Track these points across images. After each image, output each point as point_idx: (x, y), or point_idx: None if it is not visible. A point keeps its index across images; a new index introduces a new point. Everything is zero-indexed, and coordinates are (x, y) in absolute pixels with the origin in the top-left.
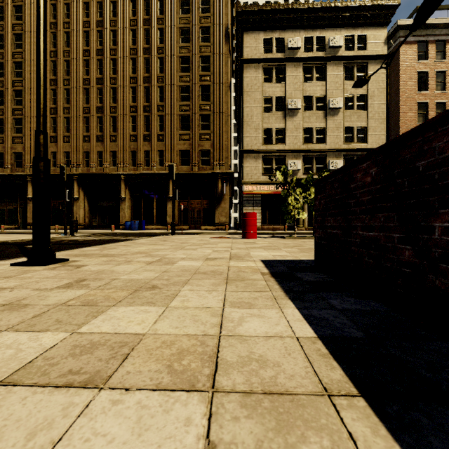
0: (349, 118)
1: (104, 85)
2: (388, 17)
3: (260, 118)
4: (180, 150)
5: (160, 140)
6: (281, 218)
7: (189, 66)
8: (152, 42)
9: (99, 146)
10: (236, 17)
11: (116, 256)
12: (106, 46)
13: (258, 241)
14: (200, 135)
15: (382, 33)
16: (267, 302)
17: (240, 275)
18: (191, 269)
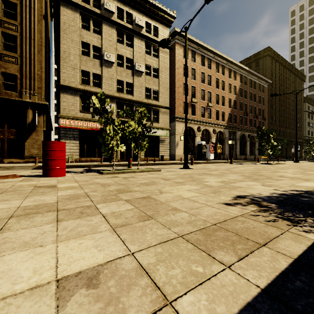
0: (148, 81)
1: None
2: (170, 22)
3: (78, 59)
4: None
5: None
6: (98, 151)
7: None
8: None
9: None
10: None
11: None
12: None
13: (63, 182)
14: (3, 54)
15: (166, 31)
16: None
17: None
18: None
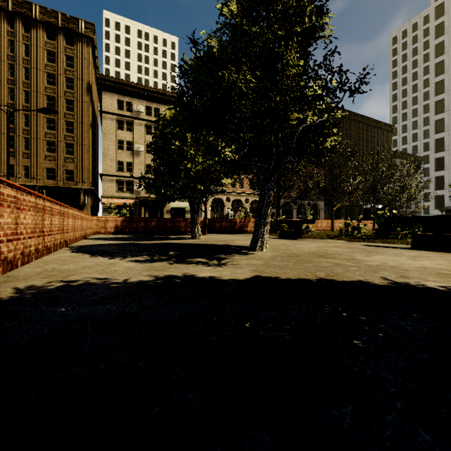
0: None
1: None
2: None
3: (115, 153)
4: (46, 167)
5: (25, 157)
6: None
7: (54, 104)
8: (17, 76)
9: None
10: (96, 79)
11: None
12: None
13: None
14: (65, 158)
15: None
16: None
17: None
18: None
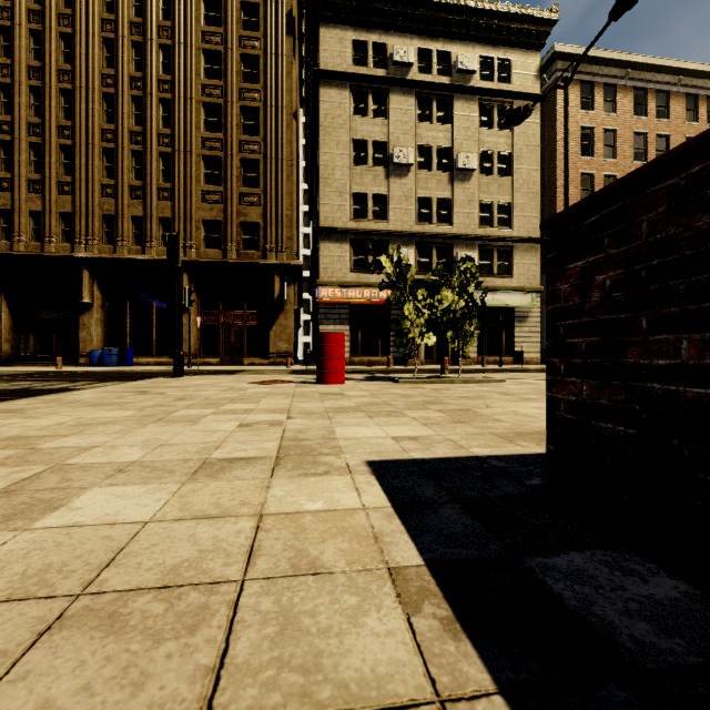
0: (487, 187)
1: (46, 81)
2: (541, 38)
3: (348, 175)
4: (204, 220)
5: (163, 199)
6: (382, 345)
7: (220, 70)
8: (148, 13)
9: (35, 200)
10: None
11: None
12: (50, 6)
13: (348, 390)
14: (242, 195)
15: (532, 60)
16: None
17: (299, 622)
18: (77, 568)
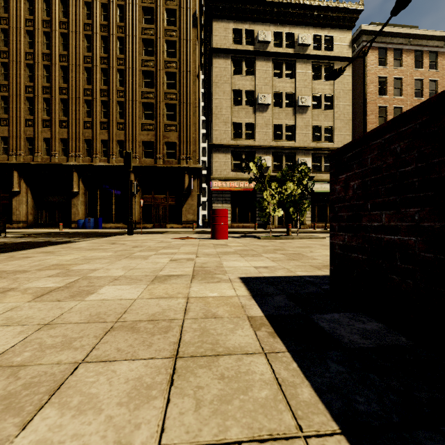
0: (317, 117)
1: (52, 62)
2: (352, 21)
3: (230, 112)
4: (143, 141)
5: (120, 129)
6: (251, 216)
7: (153, 50)
8: (111, 19)
9: (46, 132)
10: (205, 2)
11: (1, 276)
12: (55, 17)
13: (230, 243)
14: (166, 125)
15: (347, 36)
16: None
17: (209, 331)
18: (112, 313)
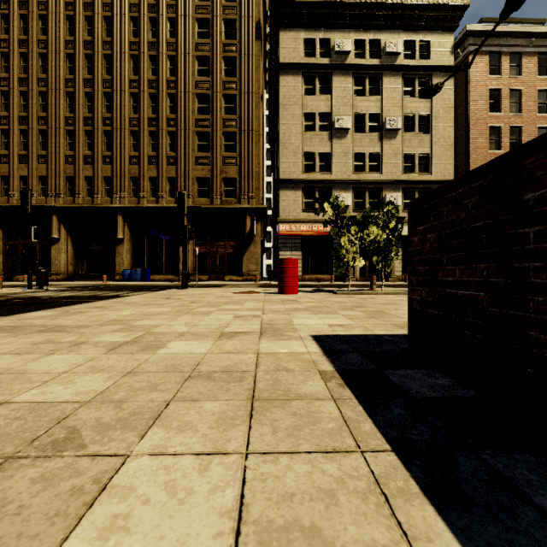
0: (409, 142)
1: (95, 88)
2: (455, 21)
3: (300, 139)
4: (197, 177)
5: (170, 164)
6: (327, 266)
7: (208, 69)
8: (160, 35)
9: (88, 169)
10: (270, 8)
11: (66, 330)
12: (98, 37)
13: (301, 298)
14: (224, 158)
15: (448, 39)
16: (371, 526)
17: (281, 381)
18: (186, 365)
